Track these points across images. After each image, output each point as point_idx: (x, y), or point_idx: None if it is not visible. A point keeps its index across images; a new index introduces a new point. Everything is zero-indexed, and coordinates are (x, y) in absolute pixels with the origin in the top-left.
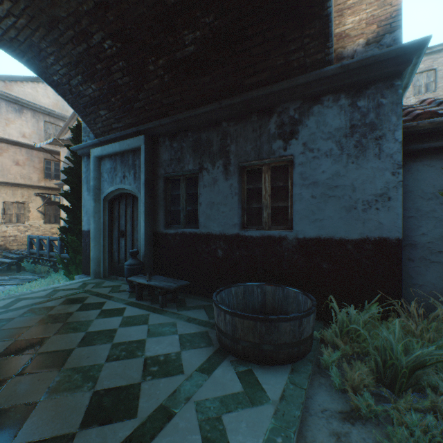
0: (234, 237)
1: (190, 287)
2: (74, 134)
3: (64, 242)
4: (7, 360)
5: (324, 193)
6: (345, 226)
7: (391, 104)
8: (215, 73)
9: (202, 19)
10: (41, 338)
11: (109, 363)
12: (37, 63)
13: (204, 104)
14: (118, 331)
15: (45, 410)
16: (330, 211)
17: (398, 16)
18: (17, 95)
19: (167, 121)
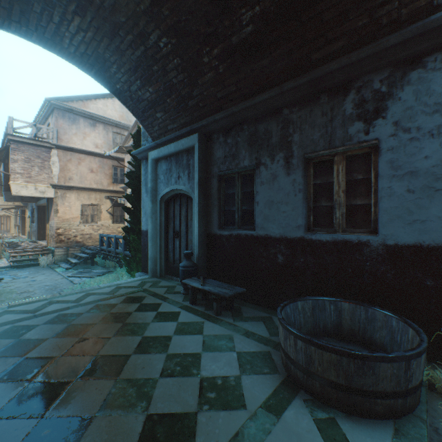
0: (298, 241)
1: (245, 294)
2: (135, 140)
3: (126, 241)
4: (71, 359)
5: (428, 185)
6: None
7: None
8: (276, 53)
9: None
10: (102, 338)
11: (163, 378)
12: (103, 74)
13: (262, 91)
14: (172, 339)
15: (98, 429)
16: (438, 209)
17: None
18: (92, 112)
19: (221, 116)
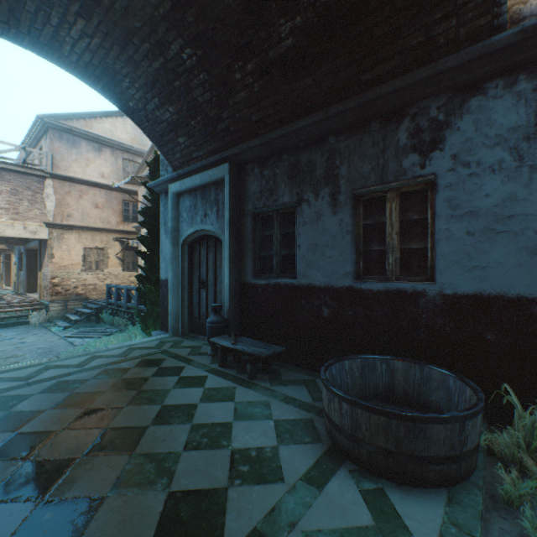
0: (346, 291)
1: (285, 354)
2: (151, 169)
3: (140, 293)
4: (76, 433)
5: (489, 227)
6: (527, 277)
7: None
8: (320, 71)
9: None
10: (113, 408)
11: (187, 452)
12: (112, 89)
13: (304, 115)
14: (198, 407)
15: (111, 510)
16: (499, 254)
17: None
18: (97, 133)
19: (257, 143)
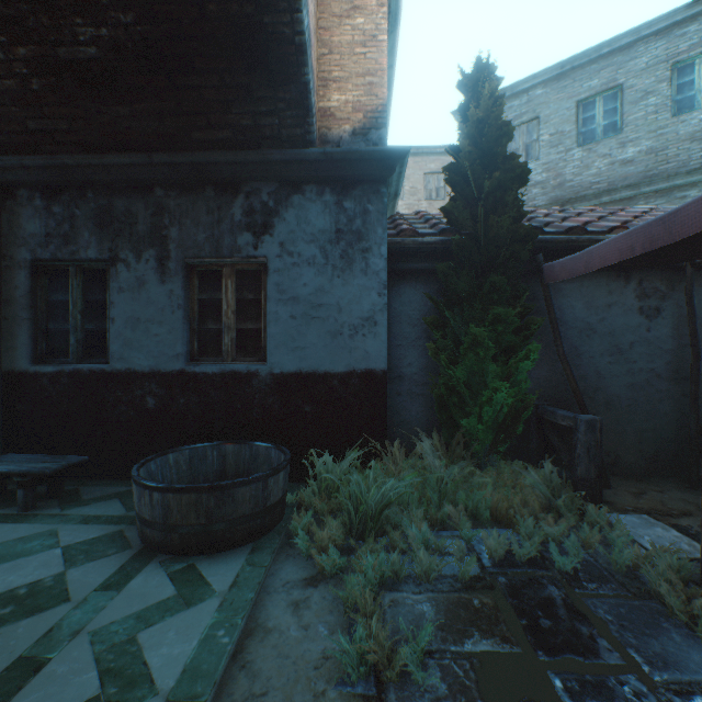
0: (178, 376)
1: (90, 467)
2: None
3: None
4: None
5: (307, 313)
6: (331, 356)
7: (378, 213)
8: (141, 106)
9: (113, 11)
10: None
11: None
12: None
13: (120, 150)
14: None
15: None
16: (314, 337)
17: (384, 112)
18: None
19: (39, 162)
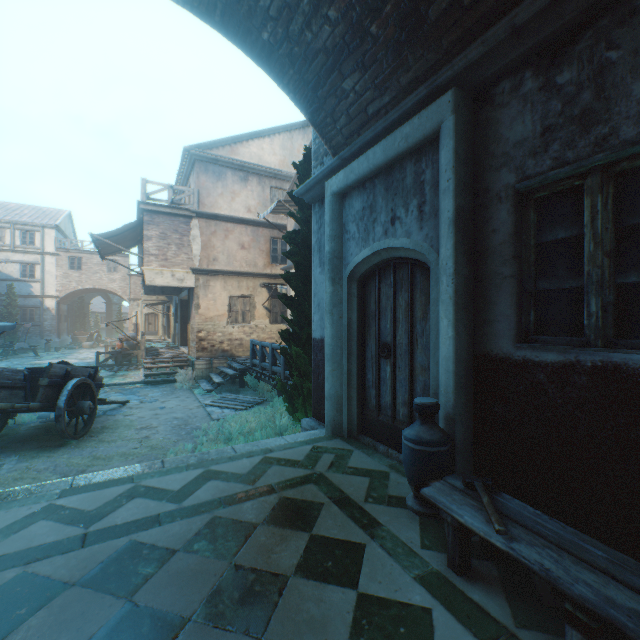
0: None
1: None
2: (300, 172)
3: (285, 357)
4: None
5: None
6: None
7: None
8: None
9: None
10: None
11: None
12: (235, 11)
13: None
14: None
15: None
16: None
17: None
18: (242, 160)
19: None
